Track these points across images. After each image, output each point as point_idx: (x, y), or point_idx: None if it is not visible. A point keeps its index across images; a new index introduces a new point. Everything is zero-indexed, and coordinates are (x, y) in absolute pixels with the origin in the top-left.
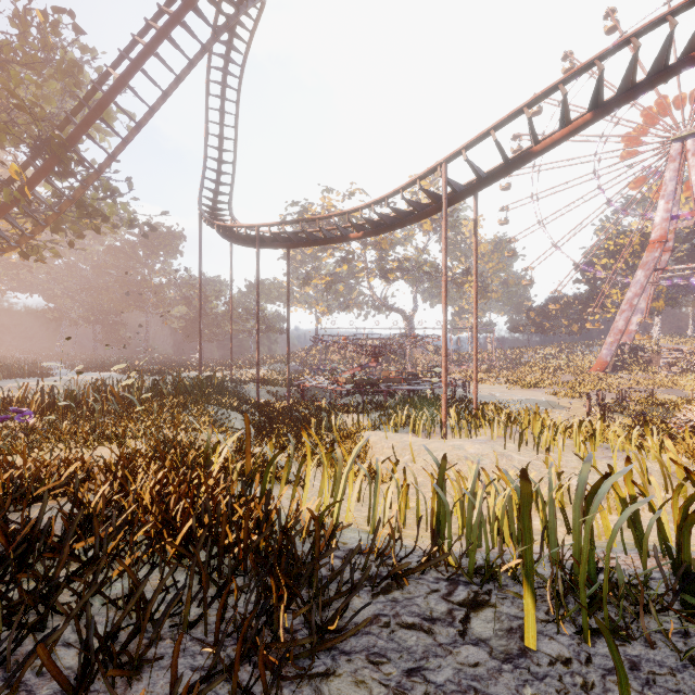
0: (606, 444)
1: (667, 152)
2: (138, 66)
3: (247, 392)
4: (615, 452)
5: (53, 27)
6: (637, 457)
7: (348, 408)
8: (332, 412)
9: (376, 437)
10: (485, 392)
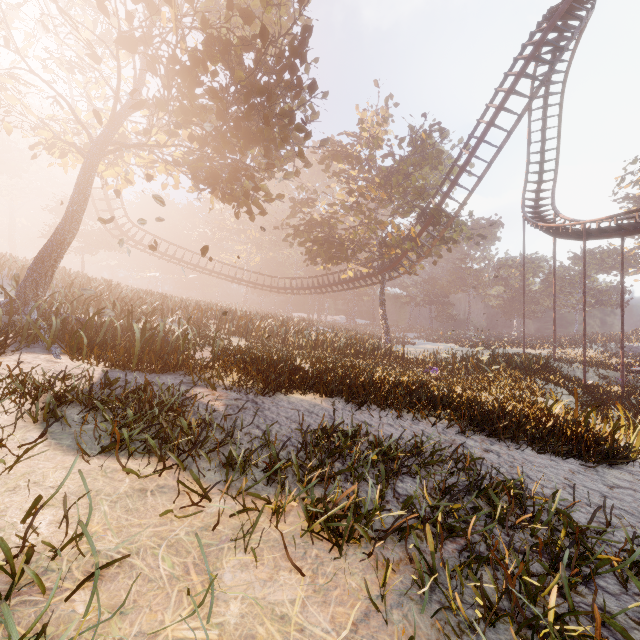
0: None
1: None
2: (481, 141)
3: (571, 372)
4: None
5: (428, 136)
6: None
7: None
8: None
9: None
10: None
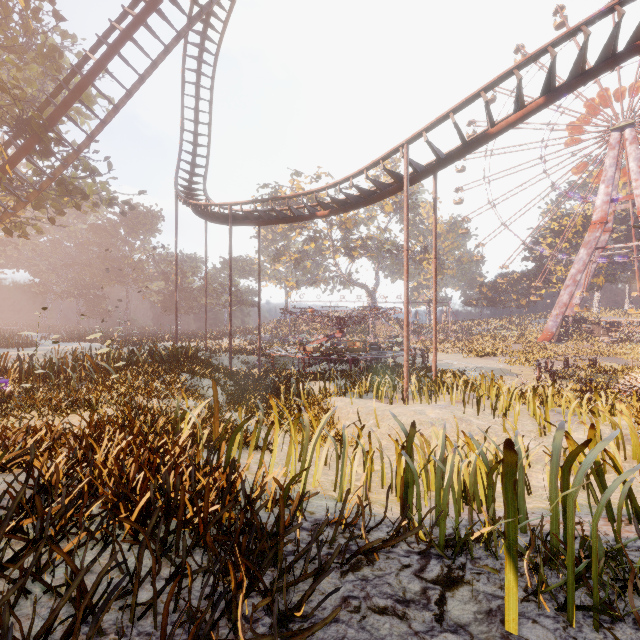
0: (557, 409)
1: (607, 141)
2: (115, 51)
3: (220, 361)
4: (569, 416)
5: (34, 13)
6: (591, 421)
7: (315, 376)
8: (300, 379)
9: (341, 402)
10: (443, 360)
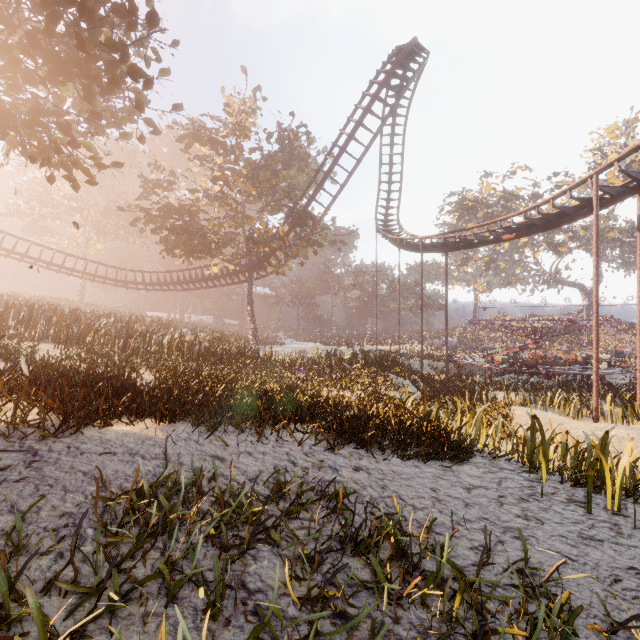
0: None
1: None
2: (343, 151)
3: (411, 364)
4: None
5: (296, 137)
6: None
7: (501, 386)
8: (485, 387)
9: (521, 411)
10: None
